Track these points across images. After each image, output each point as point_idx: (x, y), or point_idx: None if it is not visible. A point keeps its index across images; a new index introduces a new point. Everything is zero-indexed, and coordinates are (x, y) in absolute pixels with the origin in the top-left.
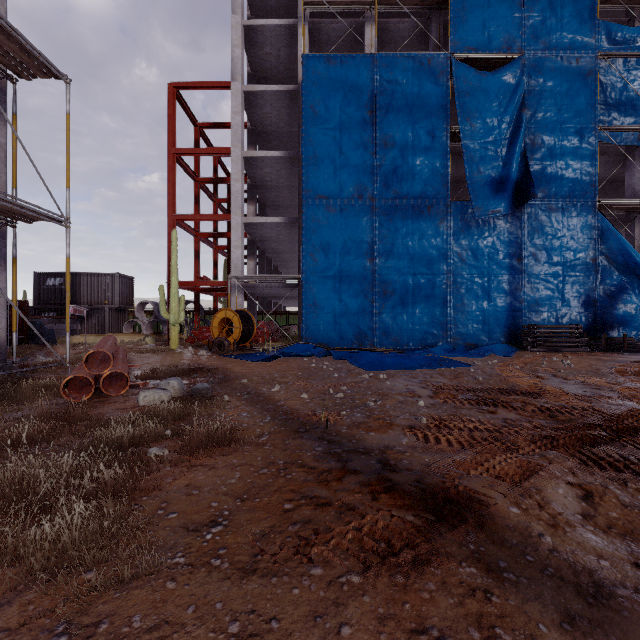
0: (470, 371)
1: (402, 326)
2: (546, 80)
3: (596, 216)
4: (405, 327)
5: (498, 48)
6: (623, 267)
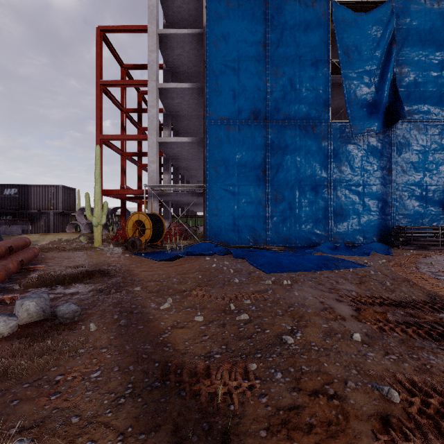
0: (371, 273)
1: (290, 227)
2: (412, 20)
3: None
4: (293, 228)
5: None
6: None
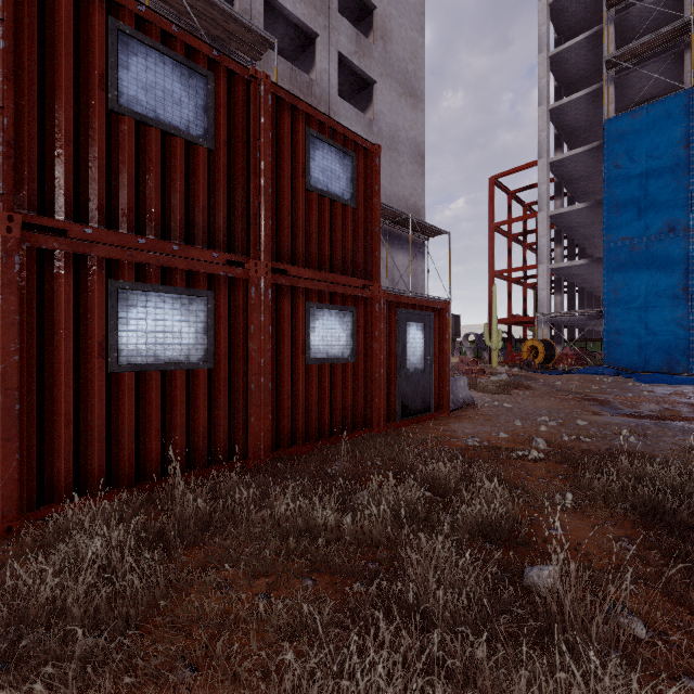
0: None
1: None
2: None
3: None
4: None
5: None
6: None
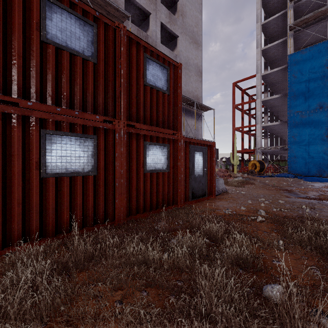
0: None
1: None
2: None
3: None
4: None
5: None
6: None
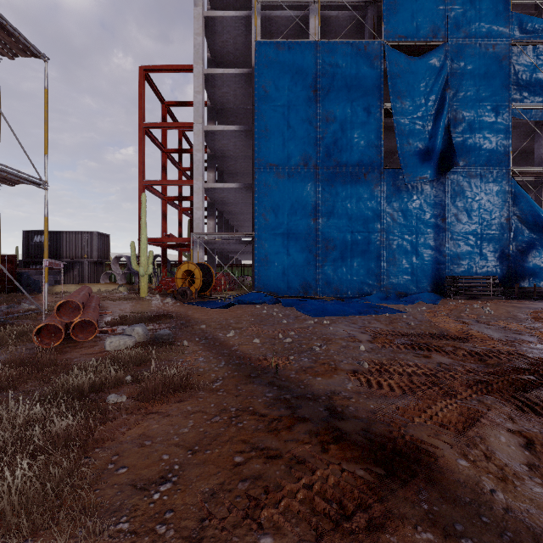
0: (403, 317)
1: (342, 277)
2: (466, 64)
3: (509, 182)
4: (344, 278)
5: (425, 36)
6: (533, 226)
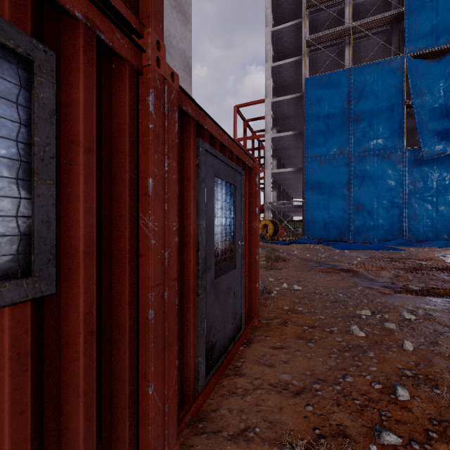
0: (401, 252)
1: (369, 229)
2: None
3: None
4: (371, 229)
5: (445, 42)
6: None
